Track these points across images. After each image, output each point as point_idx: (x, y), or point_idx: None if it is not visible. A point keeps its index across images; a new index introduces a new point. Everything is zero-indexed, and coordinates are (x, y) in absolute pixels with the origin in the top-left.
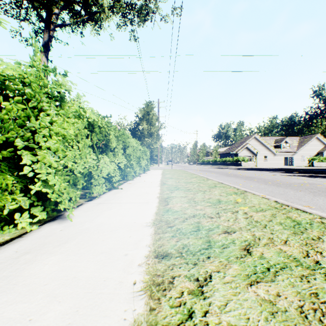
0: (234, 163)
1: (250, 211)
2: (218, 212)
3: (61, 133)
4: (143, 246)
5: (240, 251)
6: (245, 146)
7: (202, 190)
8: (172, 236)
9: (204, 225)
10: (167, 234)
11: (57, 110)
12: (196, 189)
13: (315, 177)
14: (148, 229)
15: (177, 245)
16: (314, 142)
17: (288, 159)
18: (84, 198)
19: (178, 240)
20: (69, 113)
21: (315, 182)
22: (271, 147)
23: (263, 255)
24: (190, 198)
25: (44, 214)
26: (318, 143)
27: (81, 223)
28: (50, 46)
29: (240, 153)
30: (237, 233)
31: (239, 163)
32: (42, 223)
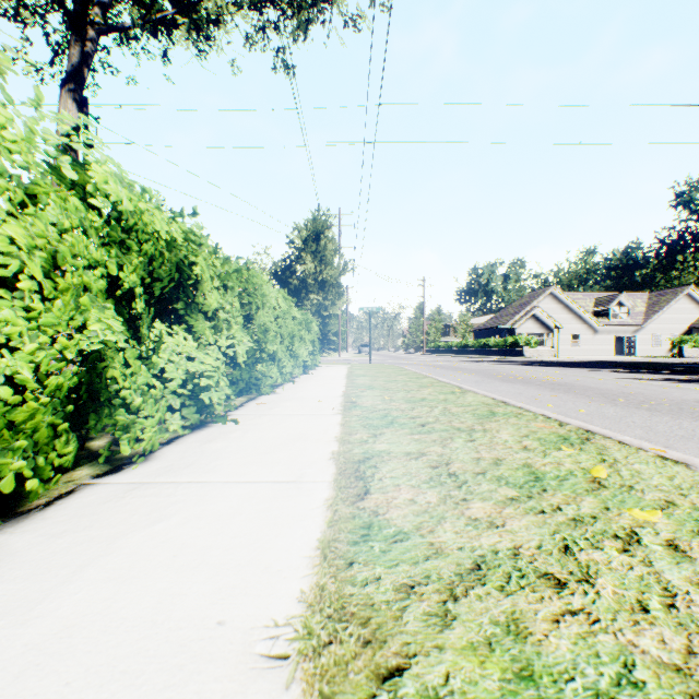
0: (506, 351)
1: (684, 536)
2: (567, 543)
3: None
4: None
5: None
6: (530, 314)
7: (461, 426)
8: None
9: (553, 663)
10: None
11: None
12: (444, 423)
13: None
14: None
15: None
16: (681, 305)
17: (625, 341)
18: (98, 463)
19: None
20: None
21: None
22: (588, 316)
23: None
24: (437, 461)
25: None
26: (691, 307)
27: None
28: (85, 77)
29: (520, 327)
30: None
31: (518, 350)
32: None
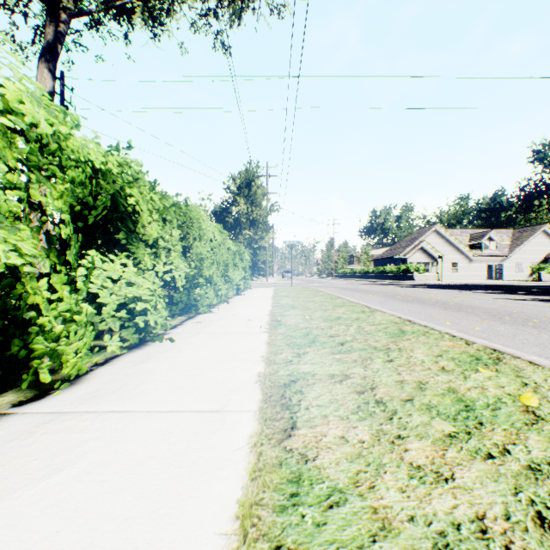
0: (400, 276)
1: None
2: (538, 509)
3: None
4: None
5: None
6: (418, 246)
7: (377, 345)
8: None
9: None
10: None
11: None
12: (361, 341)
13: None
14: None
15: None
16: (538, 239)
17: (494, 268)
18: (26, 388)
19: None
20: None
21: None
22: (465, 248)
23: None
24: (361, 385)
25: None
26: (546, 241)
27: None
28: (59, 52)
29: (410, 257)
30: None
31: (409, 275)
32: None
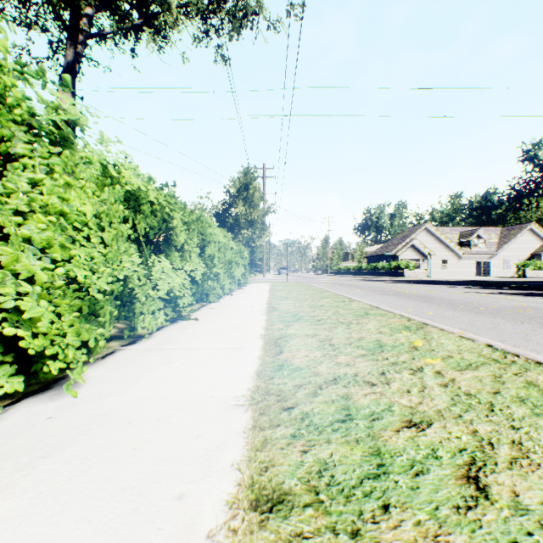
0: (391, 272)
1: (447, 369)
2: (384, 371)
3: (56, 208)
4: (226, 466)
5: (459, 485)
6: (409, 244)
7: (344, 321)
8: (293, 435)
9: (359, 405)
10: (280, 430)
11: (45, 157)
12: (333, 319)
13: (536, 296)
14: (239, 415)
15: (304, 465)
16: (525, 237)
17: (482, 265)
18: (121, 339)
19: (306, 449)
20: (72, 165)
21: (541, 305)
22: (454, 246)
23: (520, 499)
24: (324, 338)
25: (18, 381)
26: (533, 239)
27: (98, 399)
28: (77, 71)
29: (402, 254)
30: (435, 427)
31: (399, 271)
32: (16, 399)
